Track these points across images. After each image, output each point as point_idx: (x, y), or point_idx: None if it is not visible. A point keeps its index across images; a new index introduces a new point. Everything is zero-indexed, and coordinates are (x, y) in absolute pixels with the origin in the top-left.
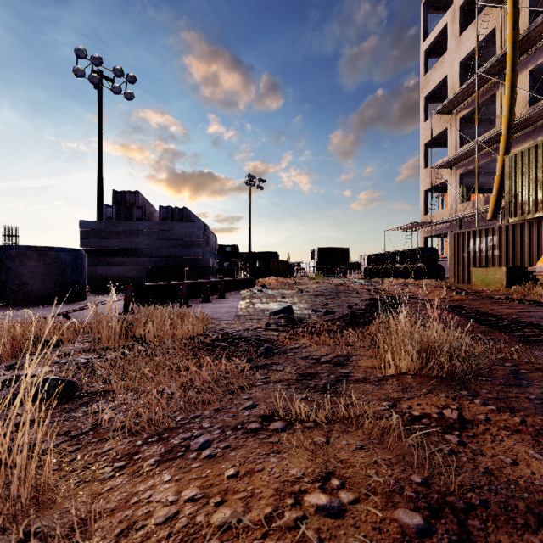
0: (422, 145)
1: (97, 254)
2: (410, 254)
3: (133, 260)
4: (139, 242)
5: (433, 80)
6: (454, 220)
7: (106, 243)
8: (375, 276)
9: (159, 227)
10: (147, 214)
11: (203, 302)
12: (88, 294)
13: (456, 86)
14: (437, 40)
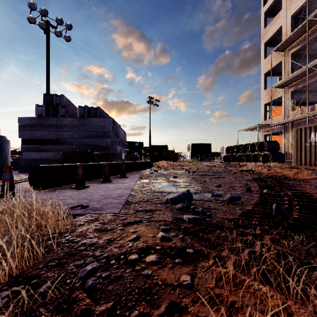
0: (263, 74)
1: (32, 142)
2: (258, 145)
3: (58, 147)
4: (63, 133)
5: (270, 30)
6: (287, 122)
7: (38, 134)
8: (232, 160)
9: (78, 122)
10: (69, 112)
11: (103, 182)
12: (22, 173)
13: (288, 32)
14: (273, 4)
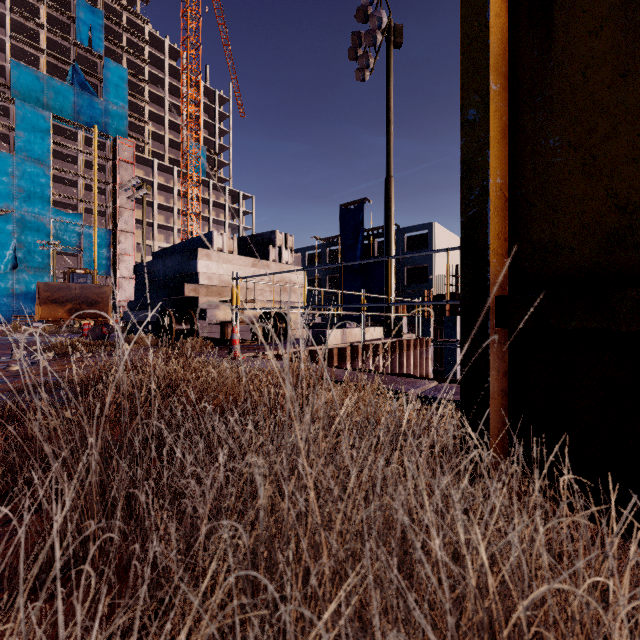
0: None
1: None
2: None
3: None
4: None
5: None
6: None
7: None
8: None
9: None
10: None
11: None
12: None
13: None
14: None
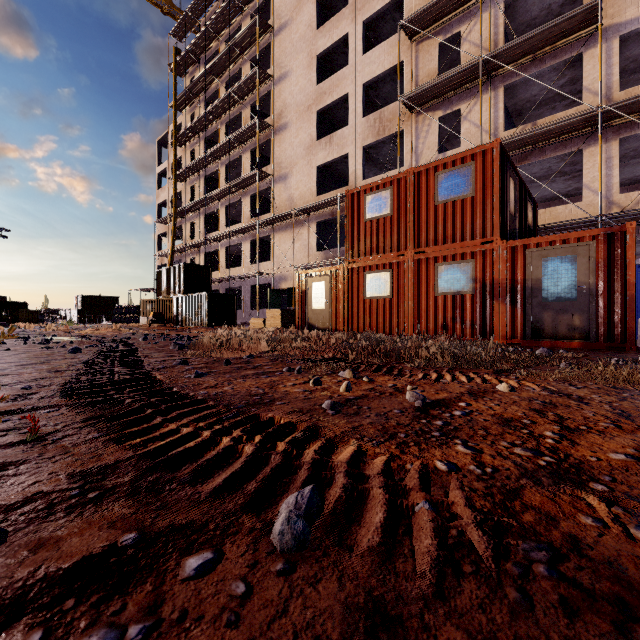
0: (157, 235)
1: None
2: (134, 308)
3: None
4: None
5: (161, 196)
6: None
7: None
8: (118, 322)
9: None
10: None
11: None
12: None
13: (170, 209)
14: (166, 170)
